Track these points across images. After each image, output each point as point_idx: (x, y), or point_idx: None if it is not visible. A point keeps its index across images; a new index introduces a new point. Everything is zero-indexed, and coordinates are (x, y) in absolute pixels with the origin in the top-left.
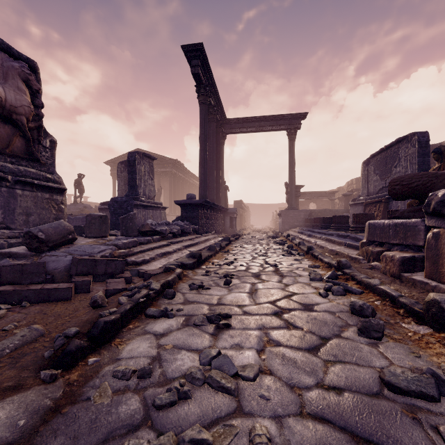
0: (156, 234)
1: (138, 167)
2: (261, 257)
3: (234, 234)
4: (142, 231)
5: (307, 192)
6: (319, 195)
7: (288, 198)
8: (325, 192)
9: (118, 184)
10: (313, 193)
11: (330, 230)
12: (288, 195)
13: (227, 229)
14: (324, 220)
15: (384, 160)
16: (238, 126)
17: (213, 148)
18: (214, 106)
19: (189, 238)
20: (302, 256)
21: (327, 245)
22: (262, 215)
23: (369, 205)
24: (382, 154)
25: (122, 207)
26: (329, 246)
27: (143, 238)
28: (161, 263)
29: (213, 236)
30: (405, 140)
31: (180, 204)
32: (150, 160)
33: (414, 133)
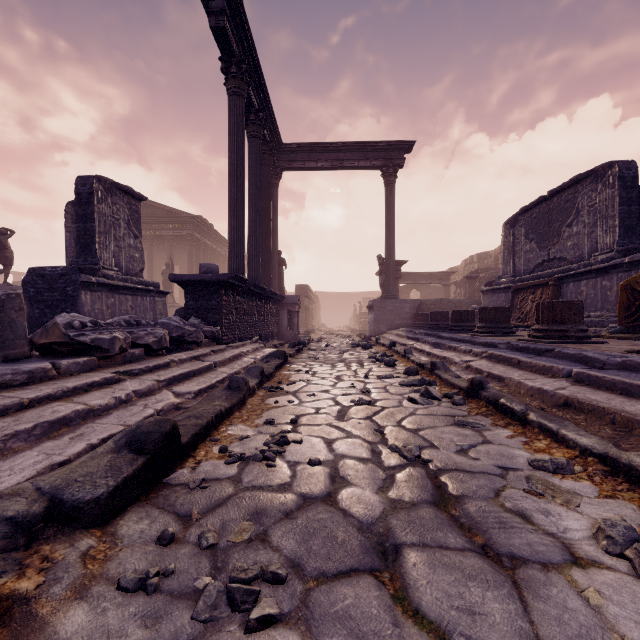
0: (83, 352)
1: (98, 209)
2: (360, 410)
3: (295, 342)
4: (42, 345)
5: (409, 273)
6: (427, 278)
7: (384, 281)
8: (436, 273)
9: (67, 245)
10: (418, 275)
11: (477, 335)
12: (383, 275)
13: (283, 332)
14: (455, 315)
15: (547, 215)
16: (301, 157)
17: (256, 186)
18: (259, 109)
19: (192, 356)
20: (461, 404)
21: (510, 374)
22: (337, 309)
23: (521, 291)
24: (542, 205)
25: (55, 287)
26: (517, 376)
27: (11, 369)
28: (1, 479)
29: (253, 346)
30: (589, 179)
31: (181, 281)
32: (132, 199)
33: (610, 164)
